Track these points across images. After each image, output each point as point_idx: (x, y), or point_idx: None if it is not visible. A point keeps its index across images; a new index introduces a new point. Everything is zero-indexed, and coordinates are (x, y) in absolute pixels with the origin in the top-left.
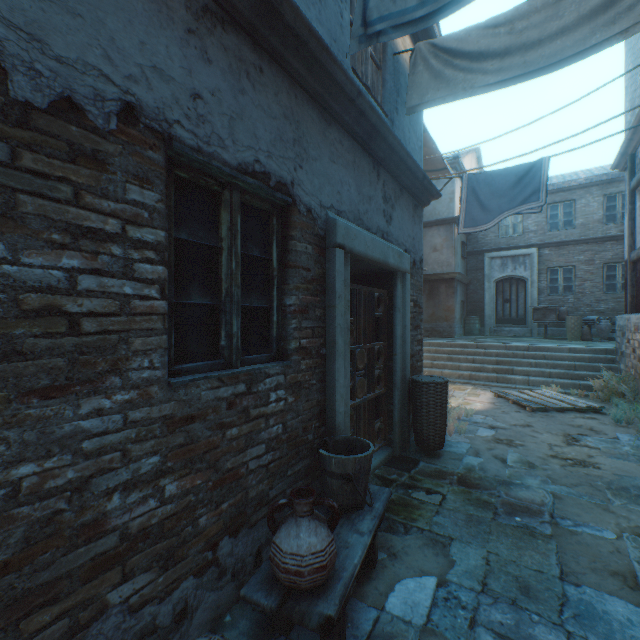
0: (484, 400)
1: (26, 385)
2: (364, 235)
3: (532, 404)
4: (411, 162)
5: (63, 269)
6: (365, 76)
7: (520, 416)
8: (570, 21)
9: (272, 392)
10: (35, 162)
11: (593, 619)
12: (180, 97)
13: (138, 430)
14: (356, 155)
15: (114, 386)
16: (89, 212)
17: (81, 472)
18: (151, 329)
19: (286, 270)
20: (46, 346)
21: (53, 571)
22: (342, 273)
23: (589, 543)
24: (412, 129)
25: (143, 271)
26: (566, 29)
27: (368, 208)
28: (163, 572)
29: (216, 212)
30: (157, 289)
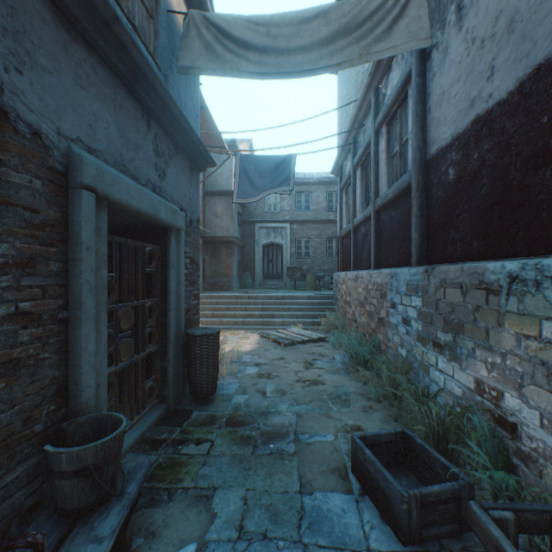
0: (253, 341)
1: None
2: (127, 183)
3: (285, 340)
4: (186, 123)
5: None
6: (133, 14)
7: (277, 351)
8: (308, 43)
9: None
10: None
11: (321, 521)
12: None
13: None
14: (118, 93)
15: None
16: None
17: None
18: None
19: None
20: None
21: None
22: (93, 221)
23: (319, 449)
24: (189, 95)
25: None
26: (305, 48)
27: (135, 156)
28: None
29: None
30: None
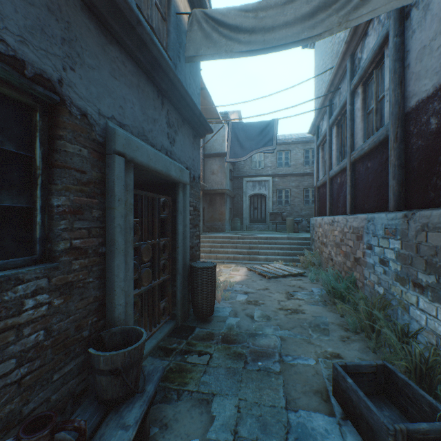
0: (242, 273)
1: None
2: (147, 148)
3: (269, 274)
4: (190, 100)
5: None
6: (151, 19)
7: (262, 283)
8: (290, 20)
9: (28, 299)
10: None
11: (306, 438)
12: None
13: None
14: (141, 80)
15: None
16: None
17: None
18: None
19: (53, 170)
20: None
21: None
22: (123, 178)
23: (301, 371)
24: (192, 78)
25: None
26: (288, 25)
27: (153, 128)
28: None
29: None
30: None
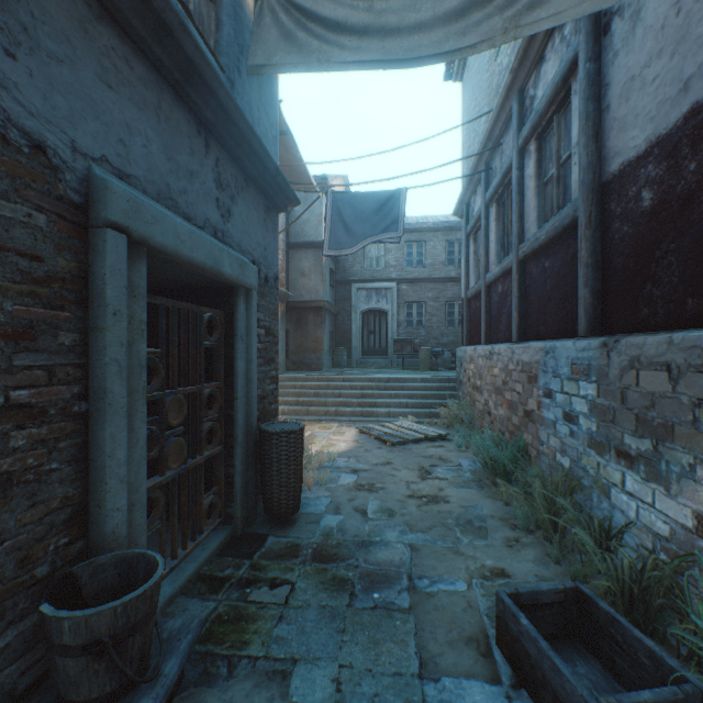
0: (349, 438)
1: None
2: (175, 222)
3: (392, 438)
4: (258, 144)
5: None
6: None
7: (382, 453)
8: (427, 19)
9: None
10: None
11: None
12: None
13: None
14: (163, 98)
15: None
16: None
17: None
18: None
19: None
20: None
21: None
22: (124, 274)
23: (445, 604)
24: (264, 109)
25: None
26: (423, 27)
27: (188, 187)
28: None
29: None
30: None
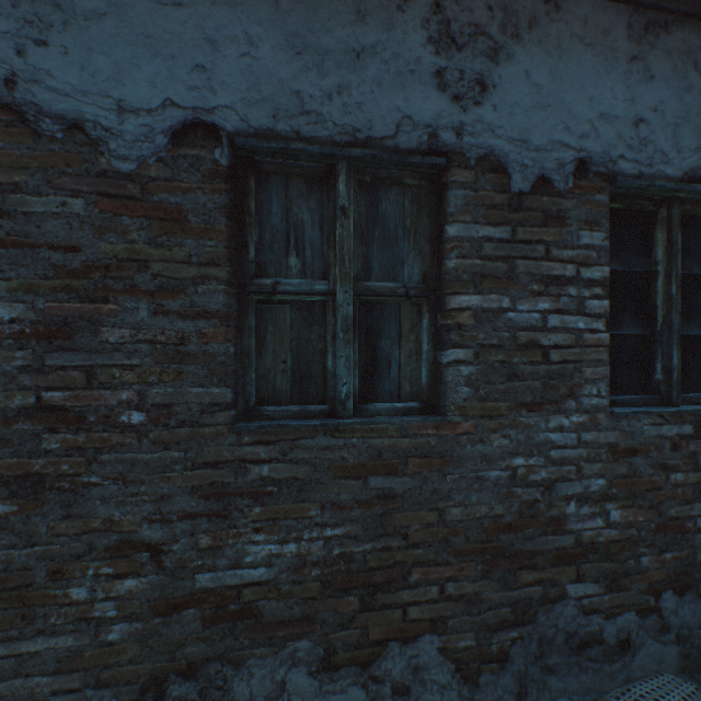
0: None
1: (518, 399)
2: None
3: None
4: None
5: (538, 312)
6: None
7: None
8: None
9: None
10: (523, 234)
11: None
12: (622, 131)
13: (587, 451)
14: None
15: (570, 408)
16: (553, 263)
17: (548, 474)
18: (597, 360)
19: None
20: (529, 371)
21: (532, 544)
22: None
23: None
24: None
25: (591, 307)
26: None
27: None
28: (607, 591)
29: (647, 234)
30: (602, 322)
